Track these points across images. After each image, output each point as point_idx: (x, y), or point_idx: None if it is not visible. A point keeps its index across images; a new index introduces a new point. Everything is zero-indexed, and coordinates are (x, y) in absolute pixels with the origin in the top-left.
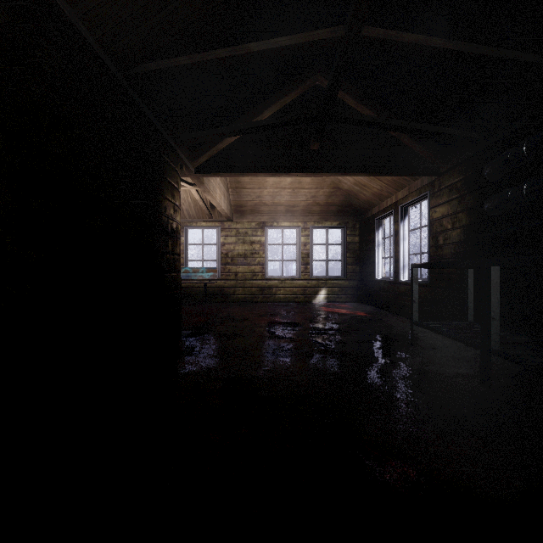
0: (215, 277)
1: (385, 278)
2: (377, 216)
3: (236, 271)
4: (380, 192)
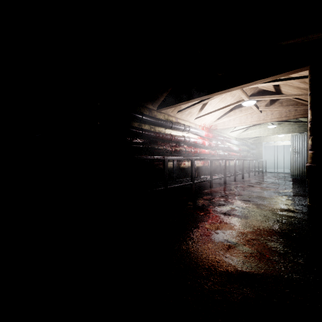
0: None
1: None
2: None
3: None
4: None
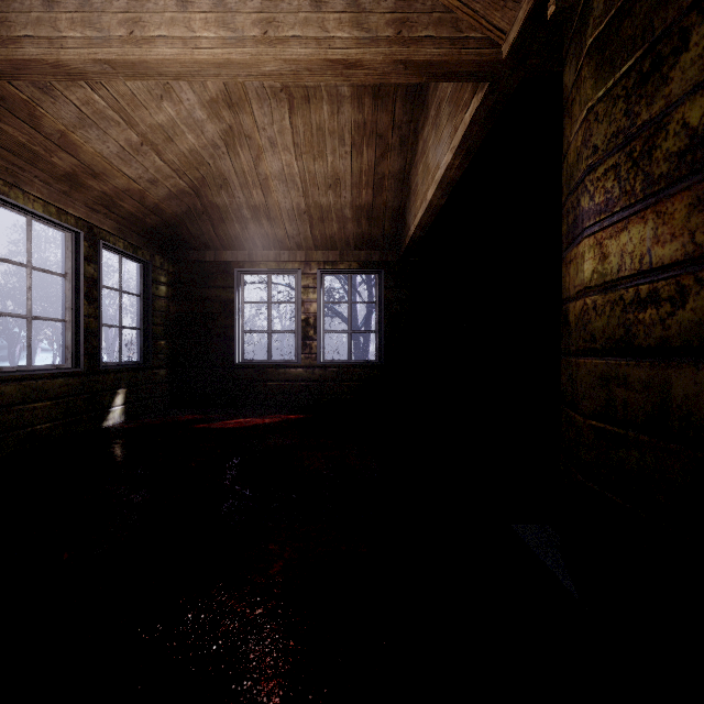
0: None
1: (268, 362)
2: (245, 267)
3: None
4: (285, 238)
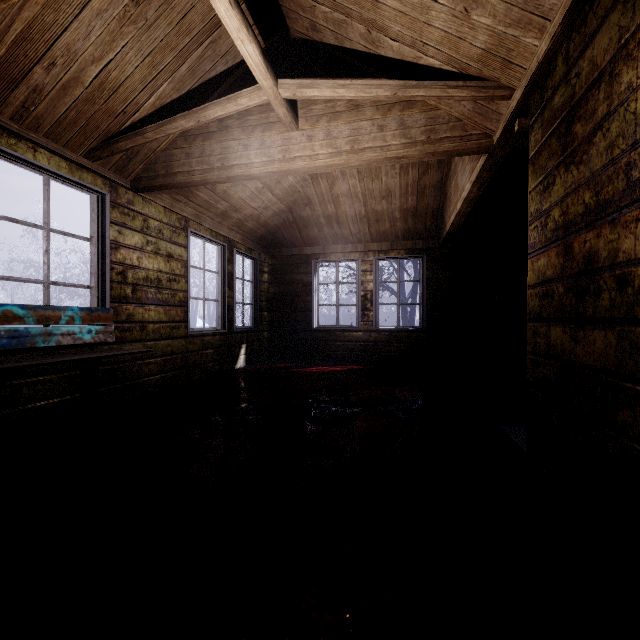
0: (111, 337)
1: (336, 327)
2: (320, 258)
3: (142, 320)
4: (349, 235)
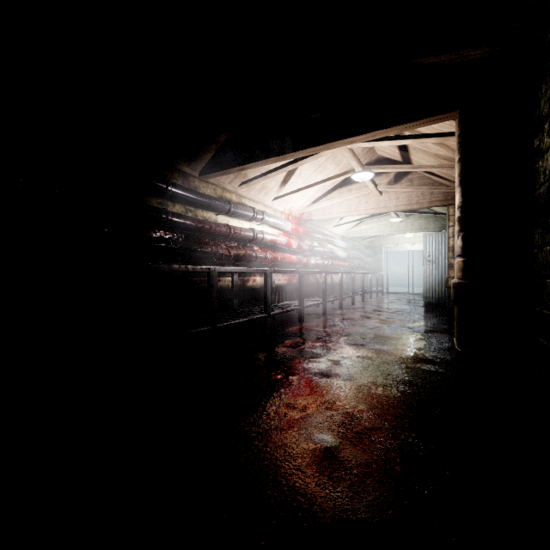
0: None
1: None
2: None
3: None
4: None
